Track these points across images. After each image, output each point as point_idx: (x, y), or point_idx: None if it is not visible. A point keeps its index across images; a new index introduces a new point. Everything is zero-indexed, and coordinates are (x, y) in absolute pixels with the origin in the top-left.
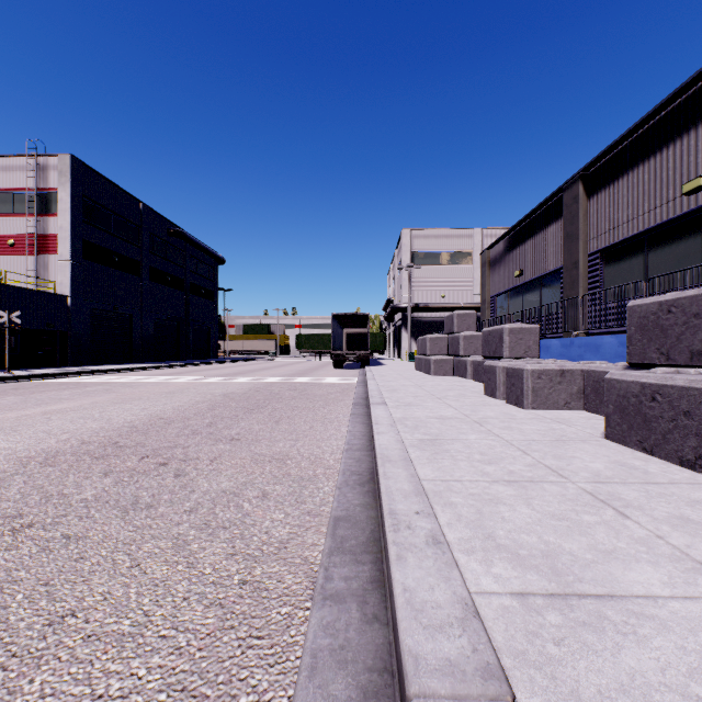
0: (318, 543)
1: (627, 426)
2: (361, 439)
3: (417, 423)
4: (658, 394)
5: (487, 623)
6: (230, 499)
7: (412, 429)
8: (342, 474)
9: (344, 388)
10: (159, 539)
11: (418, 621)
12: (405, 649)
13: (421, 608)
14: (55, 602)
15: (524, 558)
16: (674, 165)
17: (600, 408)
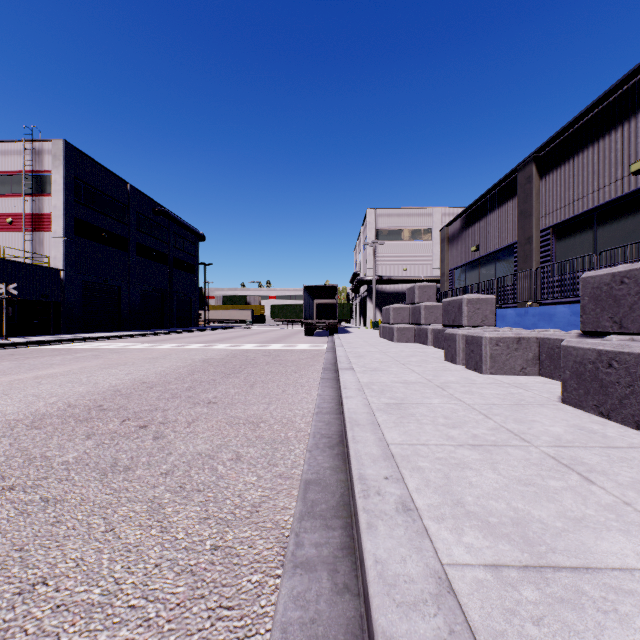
0: (289, 507)
1: (584, 391)
2: (330, 402)
3: (383, 388)
4: (615, 361)
5: (462, 599)
6: (205, 462)
7: (379, 393)
8: (313, 437)
9: (315, 354)
10: (135, 502)
11: (391, 597)
12: (378, 630)
13: (394, 582)
14: (27, 569)
15: (495, 526)
16: (622, 146)
17: (555, 373)
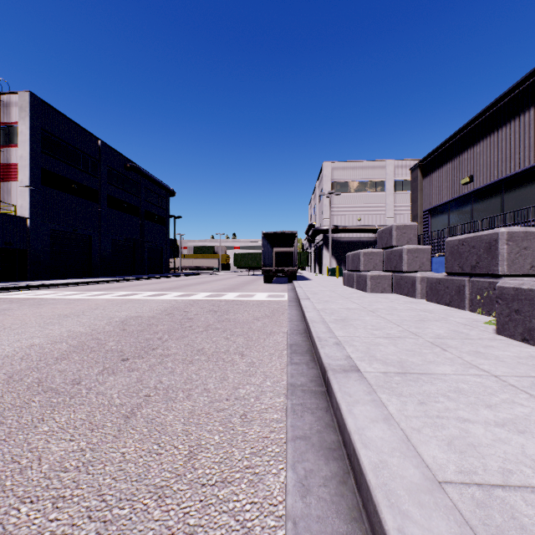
0: None
1: None
2: None
3: None
4: None
5: None
6: None
7: None
8: None
9: (274, 310)
10: None
11: None
12: None
13: None
14: None
15: None
16: None
17: None
